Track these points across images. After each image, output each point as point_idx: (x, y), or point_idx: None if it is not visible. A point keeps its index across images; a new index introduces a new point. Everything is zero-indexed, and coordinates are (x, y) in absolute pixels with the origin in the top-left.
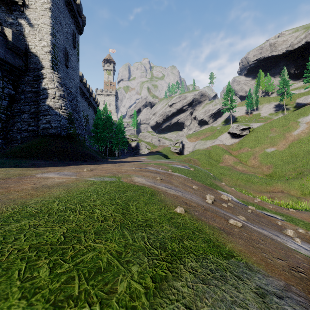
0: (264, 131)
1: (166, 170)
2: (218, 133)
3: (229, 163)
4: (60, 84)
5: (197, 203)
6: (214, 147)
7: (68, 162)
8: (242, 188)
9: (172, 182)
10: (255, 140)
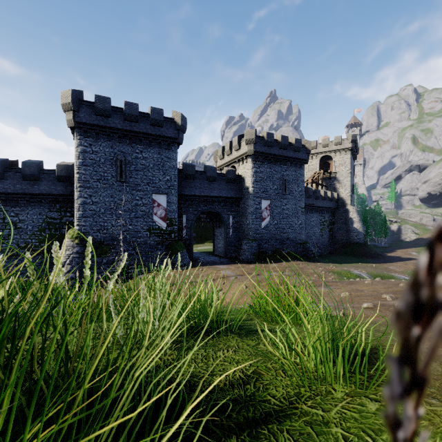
0: None
1: None
2: None
3: None
4: (357, 213)
5: None
6: None
7: (376, 259)
8: None
9: None
10: None
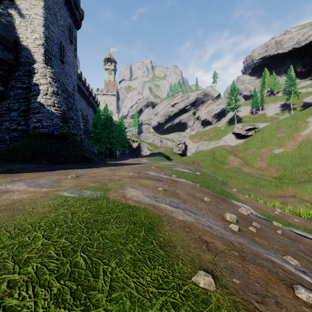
0: (271, 131)
1: (170, 175)
2: (222, 133)
3: (235, 165)
4: (53, 79)
5: (222, 237)
6: (218, 147)
7: (57, 165)
8: (251, 192)
9: (178, 193)
10: (261, 140)
